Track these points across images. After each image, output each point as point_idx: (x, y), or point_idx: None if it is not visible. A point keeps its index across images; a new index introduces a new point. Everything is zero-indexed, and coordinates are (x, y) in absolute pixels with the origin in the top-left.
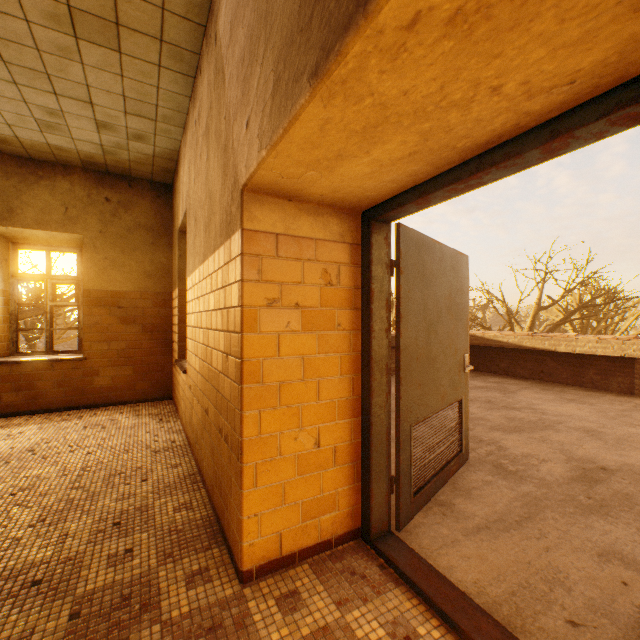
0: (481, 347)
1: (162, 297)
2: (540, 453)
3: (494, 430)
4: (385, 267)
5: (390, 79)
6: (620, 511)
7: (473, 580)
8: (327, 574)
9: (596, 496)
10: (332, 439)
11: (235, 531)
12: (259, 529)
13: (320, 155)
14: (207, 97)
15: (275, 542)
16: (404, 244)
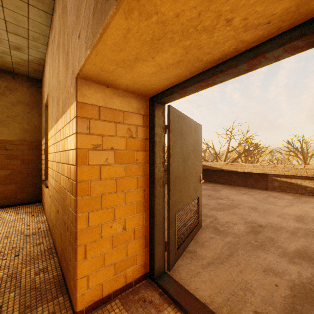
0: (205, 169)
1: (35, 144)
2: (233, 220)
3: (212, 210)
4: (162, 128)
5: (169, 2)
6: (269, 246)
7: (208, 295)
8: (130, 304)
9: (259, 240)
10: (133, 225)
11: (72, 287)
12: (88, 284)
13: (125, 57)
14: (58, 25)
15: (98, 290)
16: (172, 116)
